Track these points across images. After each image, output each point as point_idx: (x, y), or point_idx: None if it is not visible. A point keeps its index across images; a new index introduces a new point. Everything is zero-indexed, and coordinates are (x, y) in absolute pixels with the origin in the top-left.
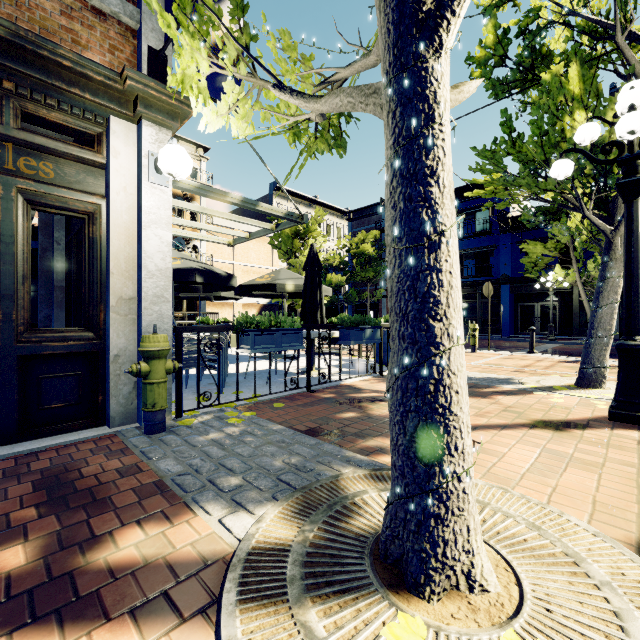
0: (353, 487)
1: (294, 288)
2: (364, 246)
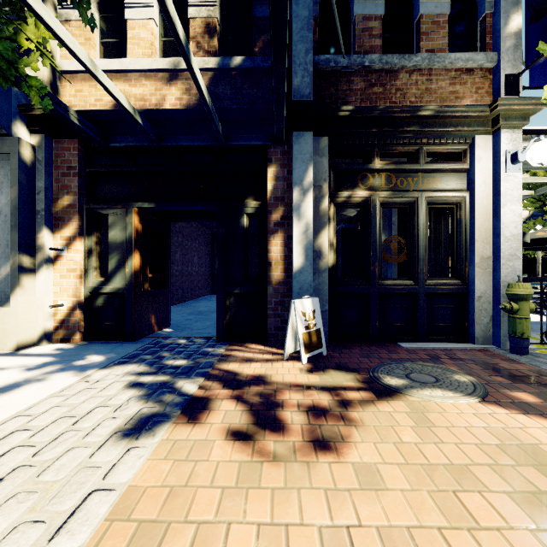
0: None
1: None
2: None
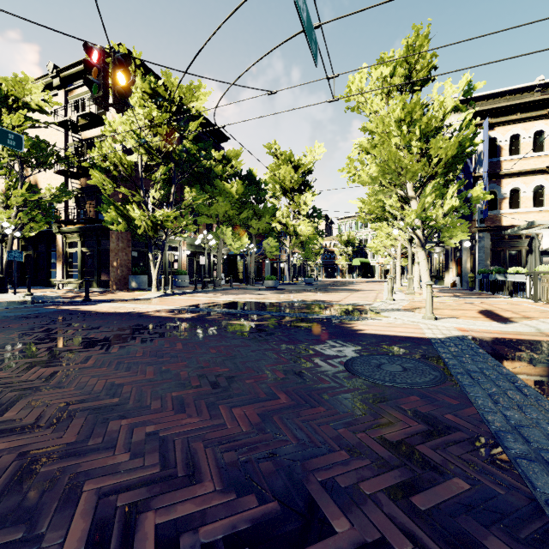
0: None
1: None
2: None
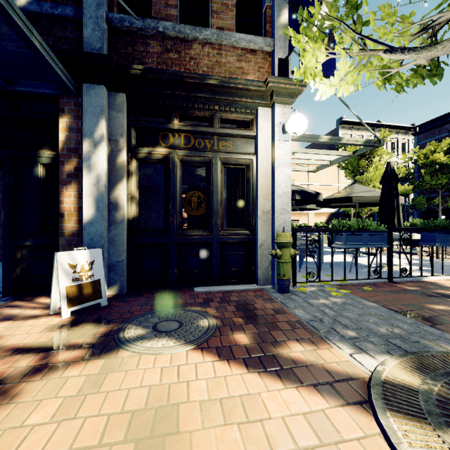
0: None
1: (368, 199)
2: (434, 155)
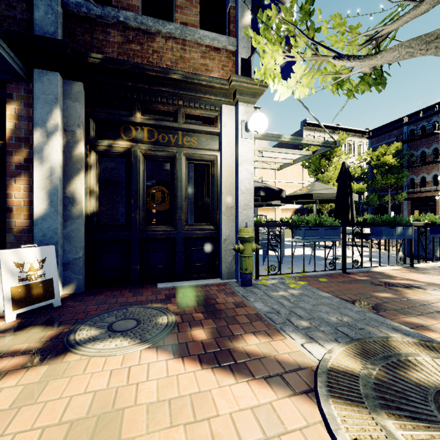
0: (404, 348)
1: (326, 196)
2: (385, 158)
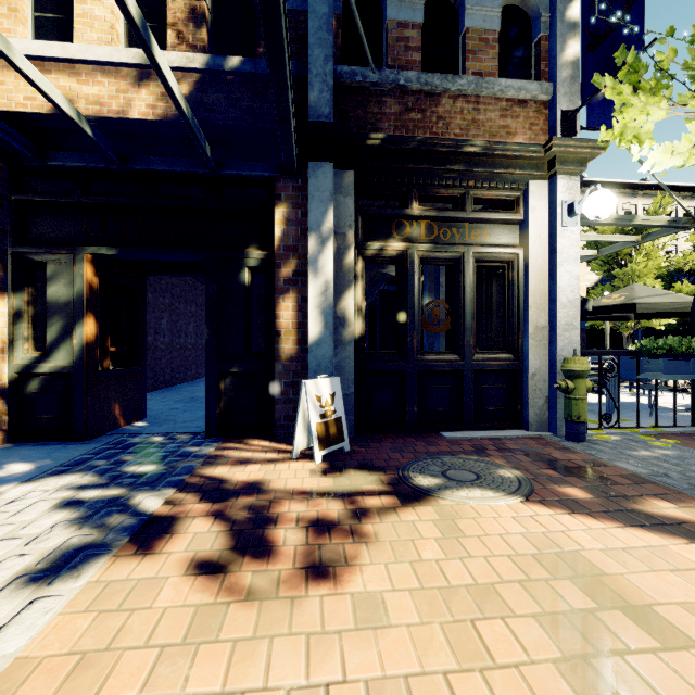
0: None
1: (662, 307)
2: None
